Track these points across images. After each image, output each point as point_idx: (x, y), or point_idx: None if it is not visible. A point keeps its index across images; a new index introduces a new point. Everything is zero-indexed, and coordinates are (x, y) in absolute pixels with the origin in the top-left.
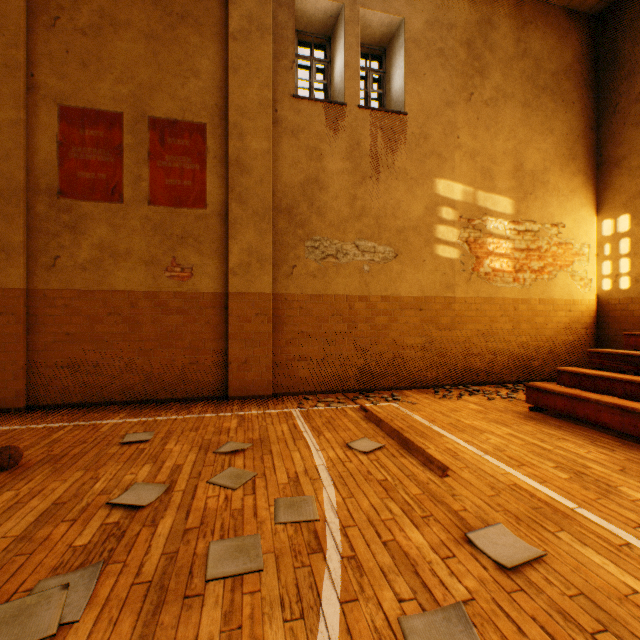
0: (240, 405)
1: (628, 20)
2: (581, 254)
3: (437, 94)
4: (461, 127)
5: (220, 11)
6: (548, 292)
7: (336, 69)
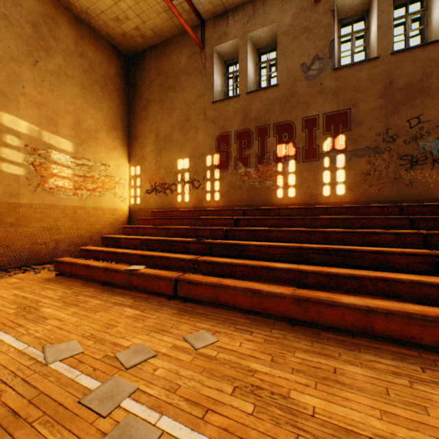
0: None
1: (140, 68)
2: (120, 183)
3: (2, 47)
4: (27, 81)
5: None
6: (100, 203)
7: None
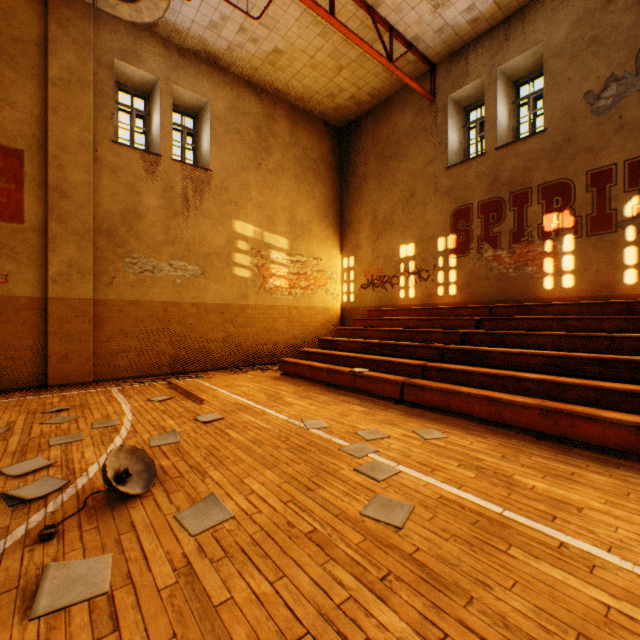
0: (61, 390)
1: (353, 139)
2: (332, 278)
3: (235, 160)
4: (253, 186)
5: (39, 56)
6: (312, 302)
7: (154, 123)
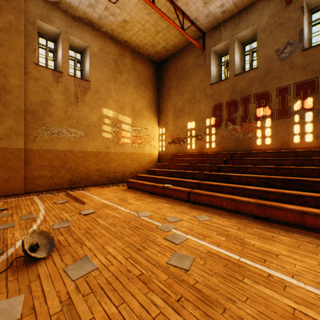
0: (5, 198)
1: (164, 69)
2: (154, 139)
3: (103, 76)
4: (112, 90)
5: None
6: (143, 151)
7: (59, 55)
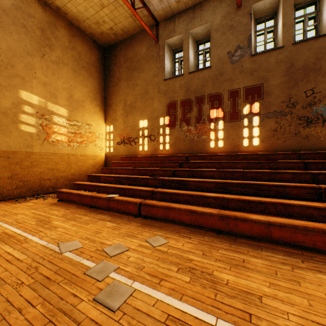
0: None
1: (113, 56)
2: (99, 137)
3: (21, 46)
4: (38, 68)
5: None
6: (85, 151)
7: None
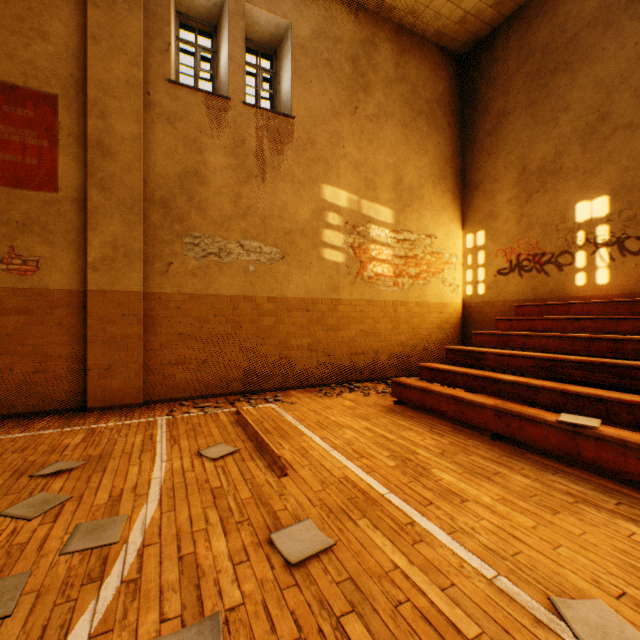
0: (98, 417)
1: (483, 65)
2: (450, 263)
3: (324, 103)
4: (347, 138)
5: None
6: (423, 296)
7: (222, 61)
